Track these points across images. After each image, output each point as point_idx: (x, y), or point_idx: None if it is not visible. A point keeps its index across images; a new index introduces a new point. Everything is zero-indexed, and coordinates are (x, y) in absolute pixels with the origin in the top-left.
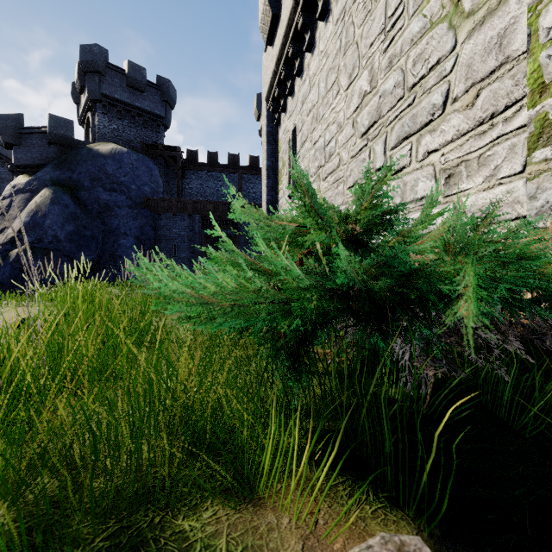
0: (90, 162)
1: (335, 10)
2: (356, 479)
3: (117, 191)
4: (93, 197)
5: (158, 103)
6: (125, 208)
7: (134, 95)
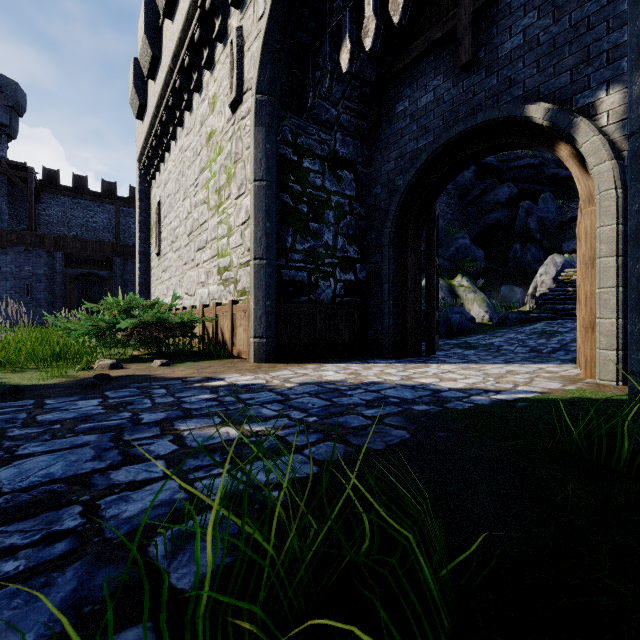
0: None
1: (179, 143)
2: None
3: None
4: None
5: None
6: None
7: None
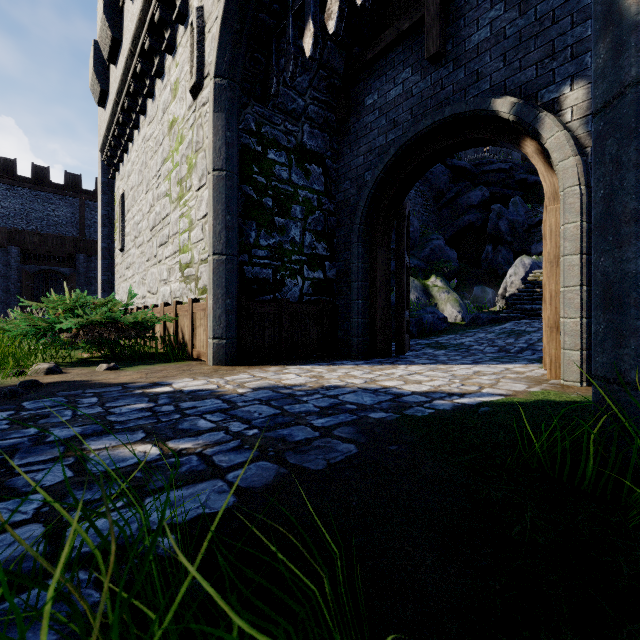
0: None
1: (142, 132)
2: None
3: None
4: None
5: None
6: None
7: None
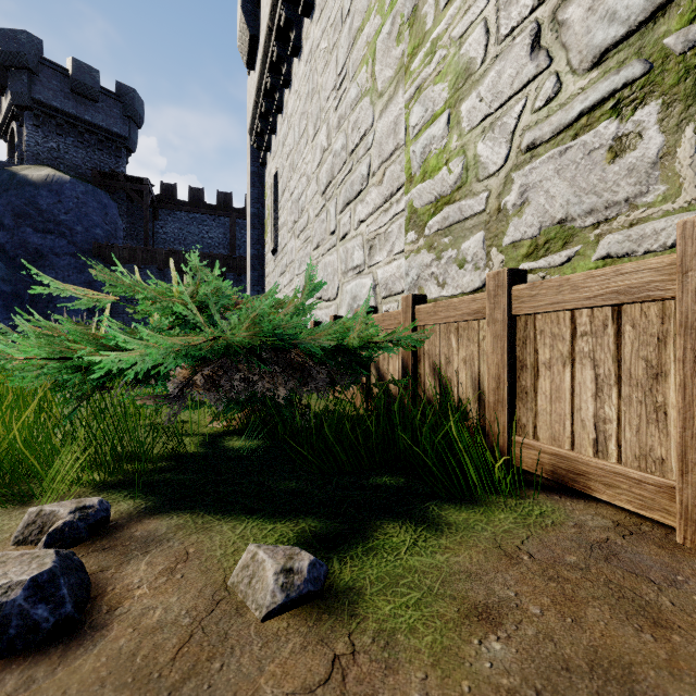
0: (14, 192)
1: (305, 50)
2: (124, 490)
3: (55, 232)
4: (17, 240)
5: (118, 118)
6: (66, 256)
7: (83, 105)
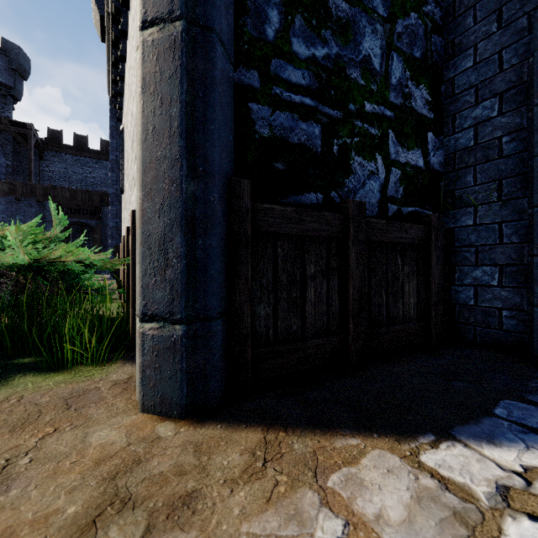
0: None
1: (129, 34)
2: None
3: None
4: None
5: (3, 69)
6: None
7: None
